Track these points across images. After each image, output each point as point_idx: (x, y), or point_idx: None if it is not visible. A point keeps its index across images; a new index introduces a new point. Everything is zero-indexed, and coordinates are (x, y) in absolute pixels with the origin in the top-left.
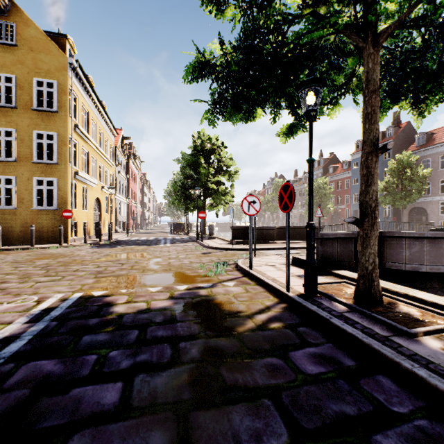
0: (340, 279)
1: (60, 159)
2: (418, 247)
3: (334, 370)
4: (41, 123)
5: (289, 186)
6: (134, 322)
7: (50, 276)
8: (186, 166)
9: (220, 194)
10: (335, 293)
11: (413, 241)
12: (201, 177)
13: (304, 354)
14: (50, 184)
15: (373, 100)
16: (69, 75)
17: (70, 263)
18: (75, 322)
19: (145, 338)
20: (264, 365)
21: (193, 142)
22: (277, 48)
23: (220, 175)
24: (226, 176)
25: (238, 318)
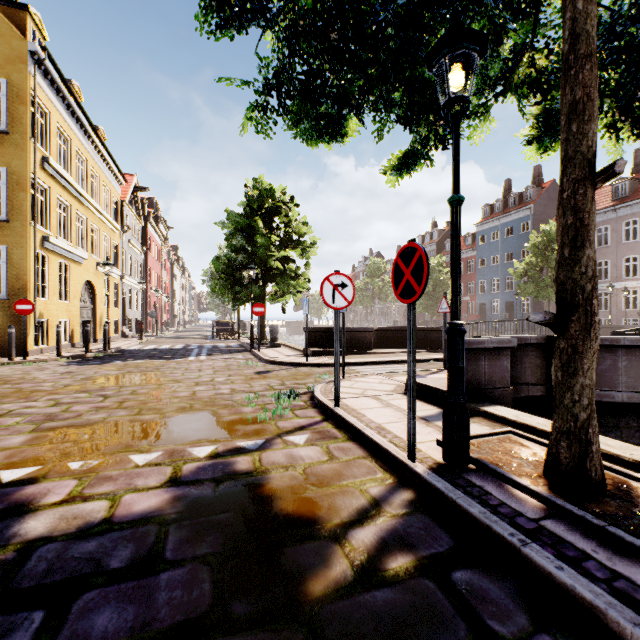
0: (499, 425)
1: (12, 214)
2: (609, 362)
3: None
4: None
5: (416, 250)
6: (50, 573)
7: None
8: (234, 232)
9: (288, 277)
10: (503, 462)
11: (600, 352)
12: (258, 250)
13: None
14: None
15: (587, 75)
16: (29, 71)
17: (5, 396)
18: None
19: None
20: None
21: (246, 195)
22: None
23: (289, 247)
24: (298, 250)
25: (311, 542)
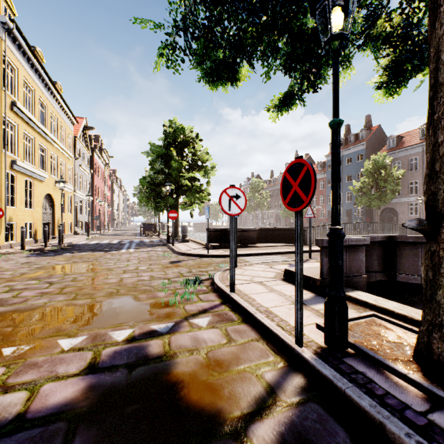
0: (362, 308)
1: None
2: None
3: None
4: None
5: (304, 165)
6: None
7: None
8: (155, 159)
9: (194, 192)
10: (376, 346)
11: None
12: (173, 172)
13: None
14: None
15: None
16: (1, 37)
17: None
18: None
19: None
20: None
21: (164, 132)
22: None
23: (195, 170)
24: (201, 172)
25: (214, 441)
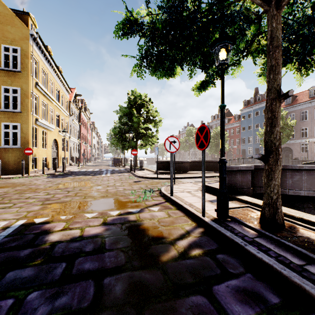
0: (244, 204)
1: (23, 109)
2: (298, 177)
3: (261, 311)
4: (7, 80)
5: (205, 128)
6: (64, 252)
7: (3, 203)
8: (122, 115)
9: (148, 137)
10: (243, 218)
11: (294, 172)
12: (134, 124)
13: (228, 289)
14: (15, 128)
15: (277, 54)
16: (30, 43)
17: (25, 191)
18: (7, 254)
19: (71, 272)
20: (189, 306)
21: (128, 98)
22: (194, 12)
23: (148, 123)
24: (152, 124)
25: (162, 244)
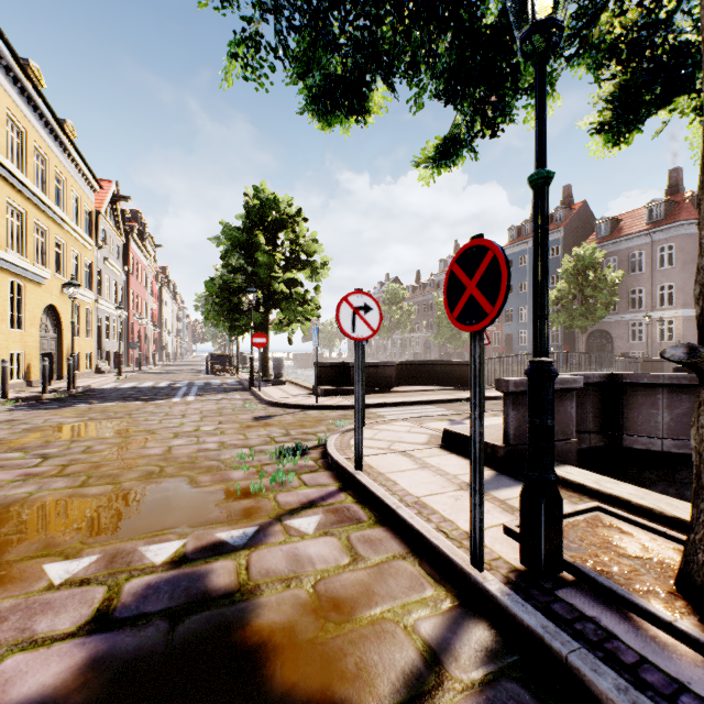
0: (576, 496)
1: None
2: (688, 405)
3: None
4: None
5: (487, 250)
6: None
7: None
8: (231, 249)
9: (295, 303)
10: (610, 566)
11: (677, 392)
12: (259, 271)
13: None
14: None
15: None
16: None
17: None
18: None
19: None
20: None
21: (245, 205)
22: None
23: (296, 268)
24: (306, 271)
25: None
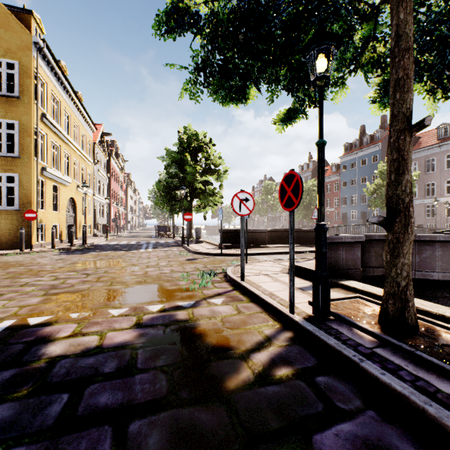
0: (351, 293)
1: (22, 152)
2: (429, 252)
3: None
4: None
5: (295, 176)
6: (68, 374)
7: None
8: (171, 163)
9: (208, 195)
10: (352, 315)
11: (423, 245)
12: (187, 176)
13: (338, 441)
14: (11, 180)
15: (406, 62)
16: (33, 56)
17: (22, 274)
18: None
19: (75, 411)
20: None
21: (179, 138)
22: None
23: (208, 174)
24: (214, 176)
25: (227, 360)
